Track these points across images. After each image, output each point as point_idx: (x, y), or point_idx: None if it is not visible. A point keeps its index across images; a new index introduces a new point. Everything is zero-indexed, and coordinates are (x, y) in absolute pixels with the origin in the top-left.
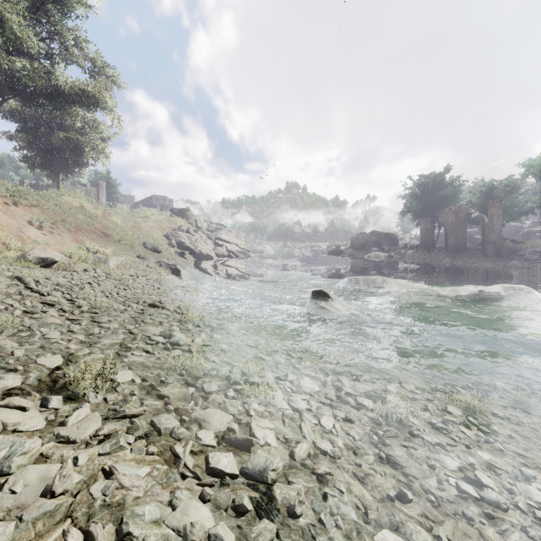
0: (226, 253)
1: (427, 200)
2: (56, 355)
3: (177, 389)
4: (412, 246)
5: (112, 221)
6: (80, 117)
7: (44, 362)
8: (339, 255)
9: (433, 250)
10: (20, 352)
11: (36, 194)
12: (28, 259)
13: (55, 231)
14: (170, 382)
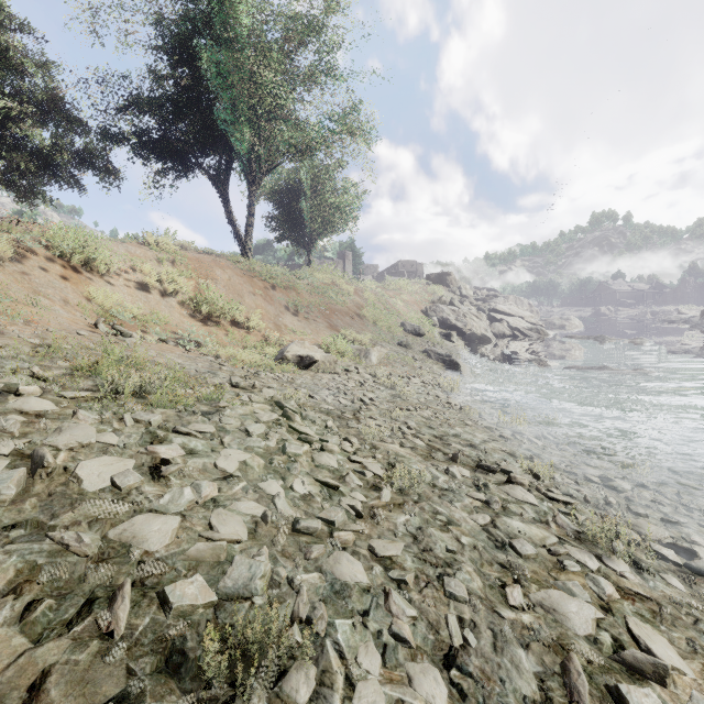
0: (507, 331)
1: None
2: None
3: None
4: None
5: (365, 298)
6: (330, 178)
7: None
8: None
9: None
10: None
11: (291, 274)
12: (286, 358)
13: (310, 316)
14: None
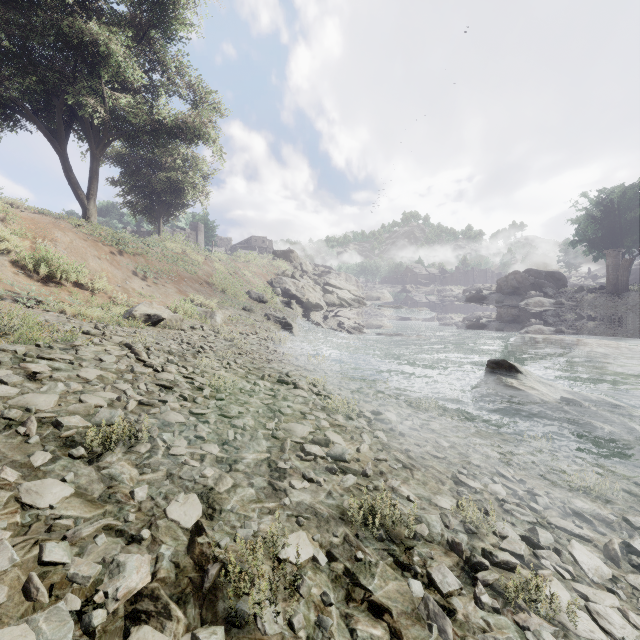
0: (337, 301)
1: (611, 224)
2: (190, 496)
3: (390, 581)
4: (593, 288)
5: (214, 268)
6: (181, 154)
7: (177, 514)
8: (481, 302)
9: (628, 294)
10: (142, 493)
11: (140, 241)
12: (135, 317)
13: (159, 281)
14: (370, 560)
